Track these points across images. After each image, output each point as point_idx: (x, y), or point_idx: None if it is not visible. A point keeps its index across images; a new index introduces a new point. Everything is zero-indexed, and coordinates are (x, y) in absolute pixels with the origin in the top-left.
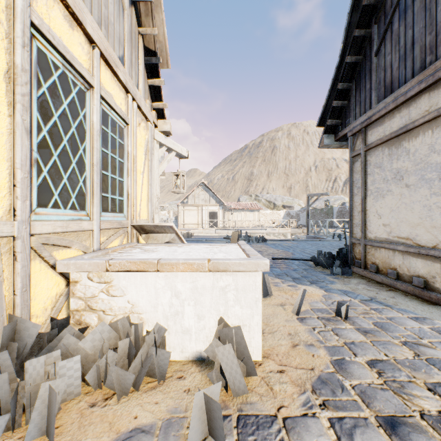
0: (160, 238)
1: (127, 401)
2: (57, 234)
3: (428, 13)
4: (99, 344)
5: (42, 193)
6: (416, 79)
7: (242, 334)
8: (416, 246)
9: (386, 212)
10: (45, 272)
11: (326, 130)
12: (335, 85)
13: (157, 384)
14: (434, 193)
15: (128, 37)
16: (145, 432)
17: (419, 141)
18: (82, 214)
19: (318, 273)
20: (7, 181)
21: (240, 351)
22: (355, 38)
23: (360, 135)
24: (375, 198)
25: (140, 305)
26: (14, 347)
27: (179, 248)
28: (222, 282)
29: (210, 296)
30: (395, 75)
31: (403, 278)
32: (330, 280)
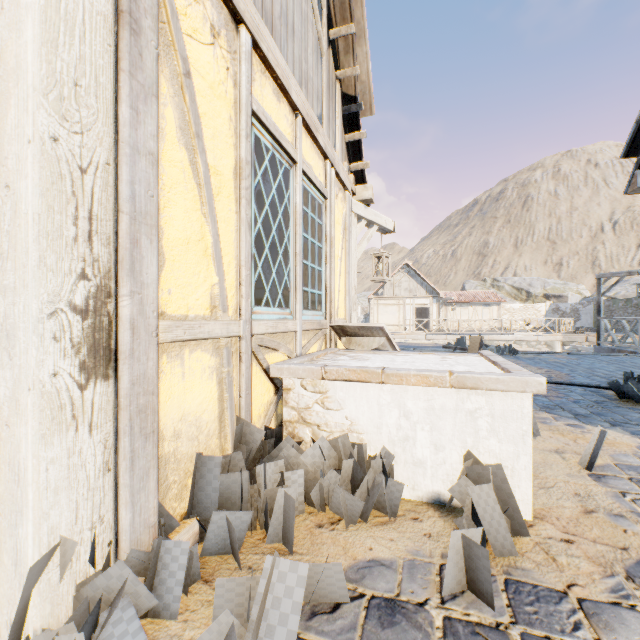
0: (366, 343)
1: (356, 530)
2: (268, 335)
3: None
4: (319, 462)
5: (257, 290)
6: None
7: (504, 476)
8: None
9: None
10: (259, 376)
11: None
12: None
13: (387, 520)
14: None
15: (326, 89)
16: (385, 566)
17: None
18: (286, 313)
19: (626, 410)
20: (235, 280)
21: (500, 499)
22: None
23: None
24: None
25: (360, 423)
26: (243, 450)
27: (395, 357)
28: (470, 403)
29: (452, 421)
30: None
31: None
32: None
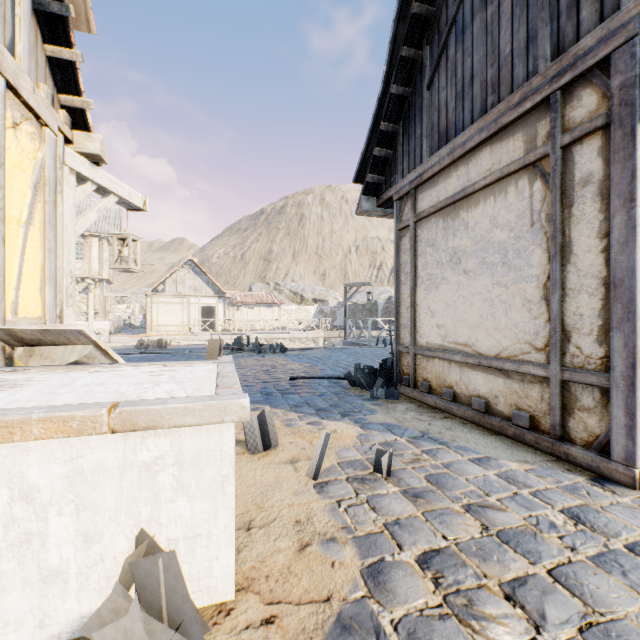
0: (59, 354)
1: None
2: None
3: (490, 37)
4: None
5: None
6: (476, 126)
7: (179, 569)
8: (476, 355)
9: (441, 308)
10: None
11: (366, 189)
12: (377, 125)
13: None
14: (497, 283)
15: None
16: None
17: (479, 211)
18: None
19: (354, 398)
20: None
21: (174, 607)
22: (402, 59)
23: (409, 199)
24: (428, 288)
25: None
26: None
27: (88, 375)
28: (147, 451)
29: (117, 487)
30: (451, 119)
31: (461, 400)
32: (370, 409)
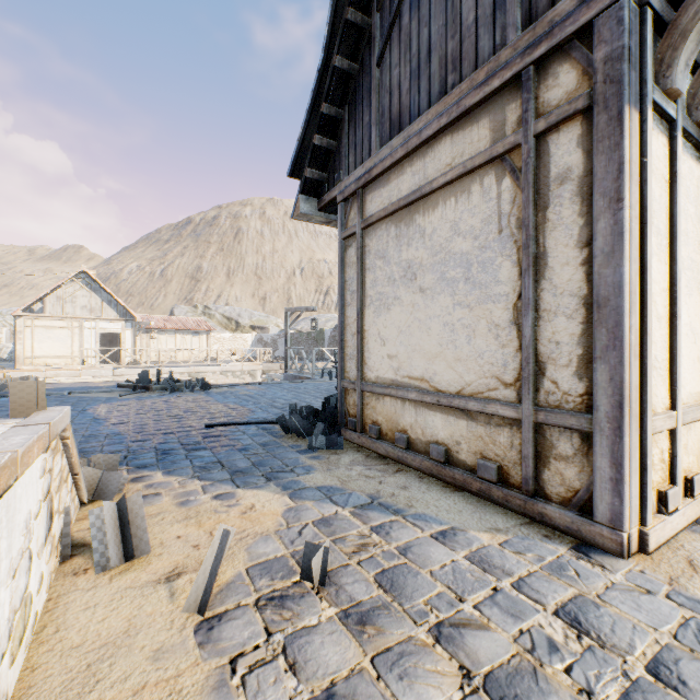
0: None
1: None
2: None
3: (451, 3)
4: None
5: None
6: (435, 110)
7: None
8: (435, 392)
9: (393, 335)
10: None
11: (304, 187)
12: (317, 105)
13: None
14: (459, 304)
15: None
16: None
17: (438, 215)
18: None
19: (288, 450)
20: None
21: None
22: (348, 25)
23: (356, 201)
24: (378, 310)
25: None
26: None
27: None
28: None
29: None
30: (405, 102)
31: (417, 447)
32: (306, 465)
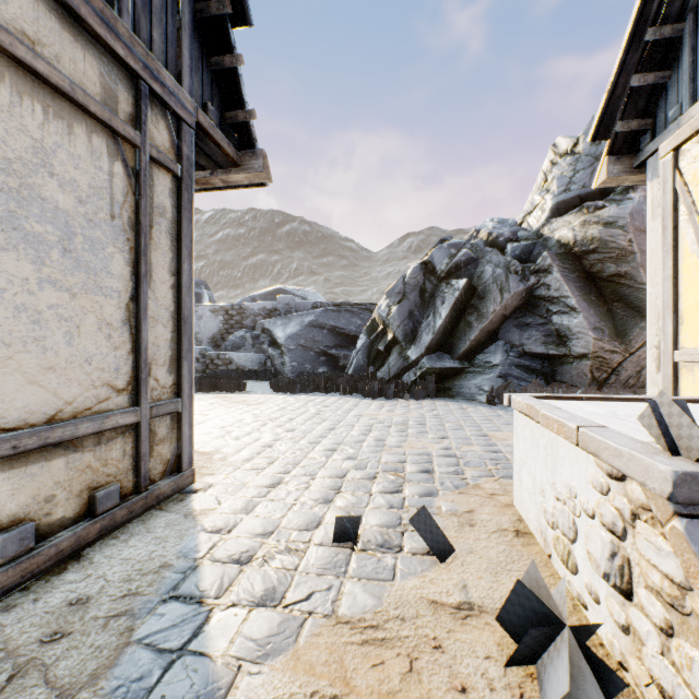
0: None
1: None
2: None
3: None
4: None
5: None
6: None
7: None
8: None
9: None
10: None
11: None
12: None
13: None
14: (52, 281)
15: None
16: None
17: (3, 100)
18: None
19: None
20: None
21: None
22: None
23: None
24: None
25: None
26: None
27: None
28: None
29: None
30: None
31: None
32: None
